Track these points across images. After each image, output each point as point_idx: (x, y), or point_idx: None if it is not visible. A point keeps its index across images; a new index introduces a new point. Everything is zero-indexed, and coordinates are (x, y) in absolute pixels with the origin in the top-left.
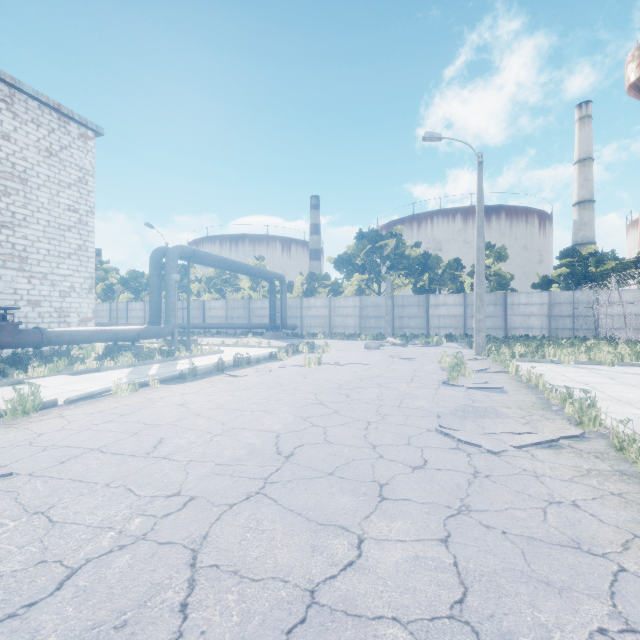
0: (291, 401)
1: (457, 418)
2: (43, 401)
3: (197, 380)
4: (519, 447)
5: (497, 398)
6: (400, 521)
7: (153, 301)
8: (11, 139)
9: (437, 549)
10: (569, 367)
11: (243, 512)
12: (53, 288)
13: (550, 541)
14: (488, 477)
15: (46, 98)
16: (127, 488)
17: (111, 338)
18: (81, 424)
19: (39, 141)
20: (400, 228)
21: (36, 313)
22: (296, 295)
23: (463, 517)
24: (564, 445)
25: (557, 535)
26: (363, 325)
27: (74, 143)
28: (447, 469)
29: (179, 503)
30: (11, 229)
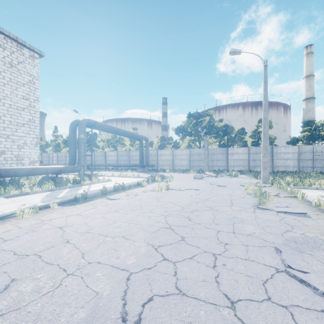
0: (146, 225)
1: (294, 251)
2: None
3: (85, 202)
4: None
5: (308, 223)
6: None
7: (71, 151)
8: None
9: None
10: None
11: None
12: (13, 143)
13: None
14: None
15: (8, 33)
16: None
17: (42, 173)
18: None
19: (4, 58)
20: (211, 111)
21: (2, 158)
22: (154, 148)
23: None
24: None
25: None
26: (191, 165)
27: (26, 60)
28: None
29: None
30: None
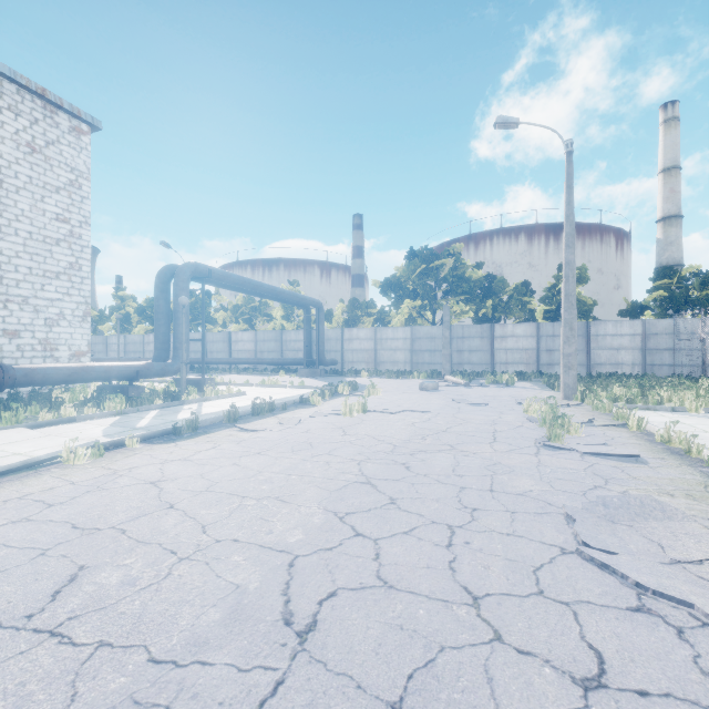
0: (322, 477)
1: (601, 520)
2: None
3: (196, 437)
4: None
5: (639, 474)
6: None
7: (159, 331)
8: None
9: None
10: (702, 418)
11: None
12: (36, 315)
13: None
14: None
15: (26, 80)
16: None
17: (101, 377)
18: None
19: (18, 133)
20: (458, 246)
21: (14, 346)
22: (336, 325)
23: None
24: None
25: None
26: (415, 360)
27: (64, 138)
28: (663, 694)
29: None
30: None
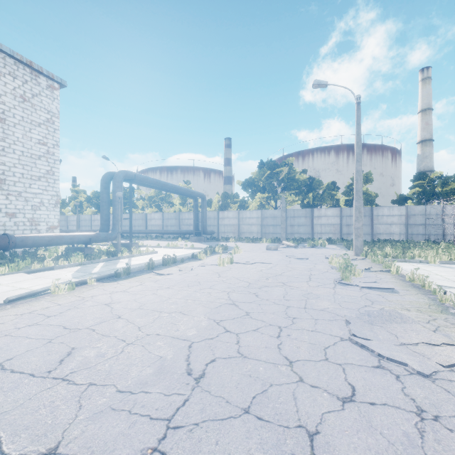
0: (206, 301)
1: (365, 323)
2: None
3: (129, 278)
4: (449, 366)
5: (392, 298)
6: None
7: (103, 213)
8: None
9: None
10: (437, 266)
11: None
12: (26, 203)
13: None
14: (439, 420)
15: (20, 56)
16: None
17: (68, 242)
18: (4, 328)
19: (15, 89)
20: (291, 159)
21: (12, 222)
22: (214, 209)
23: None
24: None
25: None
26: (264, 231)
27: (43, 92)
28: (383, 403)
29: None
30: None
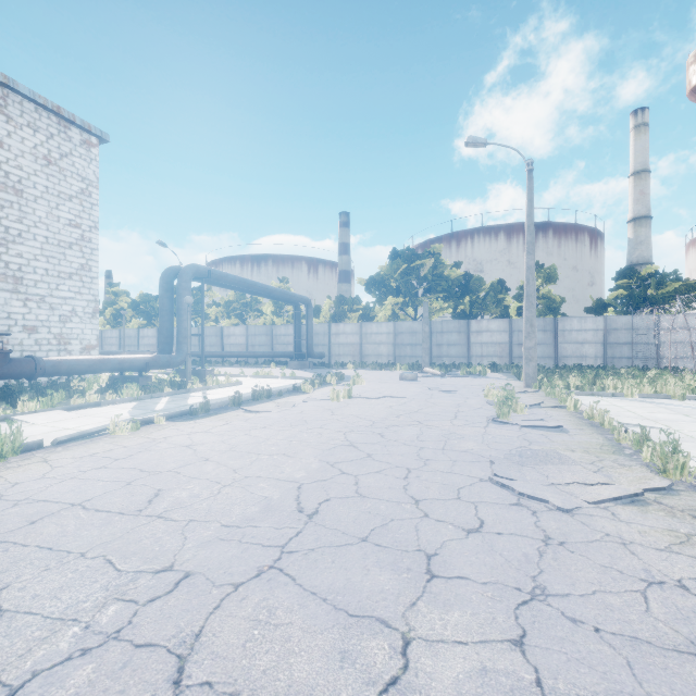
0: (316, 442)
1: (514, 464)
2: (26, 442)
3: (209, 416)
4: (595, 503)
5: (557, 439)
6: (457, 611)
7: (164, 327)
8: (4, 145)
9: (511, 657)
10: (634, 401)
11: (251, 596)
12: (52, 312)
13: (662, 644)
14: (563, 545)
15: (44, 100)
16: (106, 559)
17: (115, 368)
18: (66, 471)
19: (36, 148)
20: (438, 246)
21: (33, 340)
22: (323, 320)
23: (539, 605)
24: (649, 500)
25: (669, 634)
26: (397, 353)
27: (76, 150)
28: (510, 533)
29: (170, 582)
30: (4, 246)
